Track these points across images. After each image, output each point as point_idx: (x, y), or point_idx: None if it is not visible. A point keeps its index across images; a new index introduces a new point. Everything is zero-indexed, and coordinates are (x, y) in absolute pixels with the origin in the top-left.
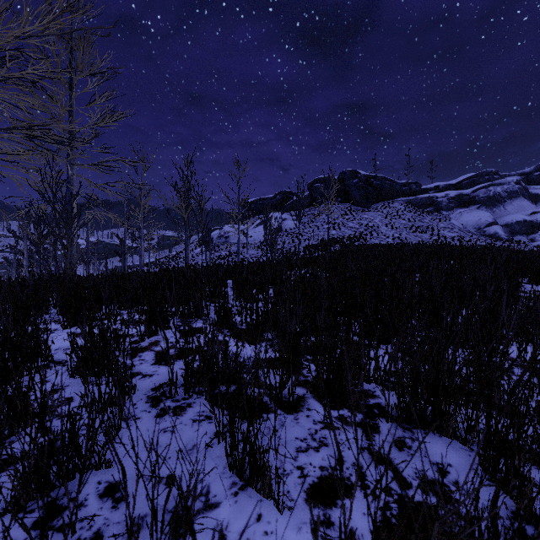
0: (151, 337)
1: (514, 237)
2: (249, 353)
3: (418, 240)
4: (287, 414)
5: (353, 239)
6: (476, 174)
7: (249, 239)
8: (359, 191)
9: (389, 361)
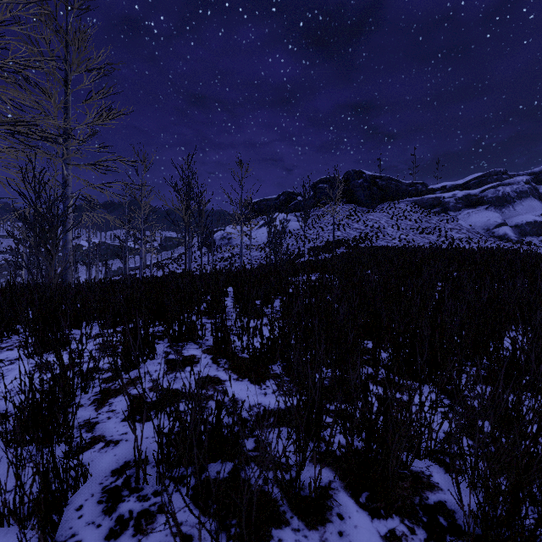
0: (130, 372)
1: (524, 238)
2: (251, 398)
3: (425, 242)
4: (308, 530)
5: (359, 240)
6: (484, 173)
7: (252, 240)
8: (364, 191)
9: (450, 431)
